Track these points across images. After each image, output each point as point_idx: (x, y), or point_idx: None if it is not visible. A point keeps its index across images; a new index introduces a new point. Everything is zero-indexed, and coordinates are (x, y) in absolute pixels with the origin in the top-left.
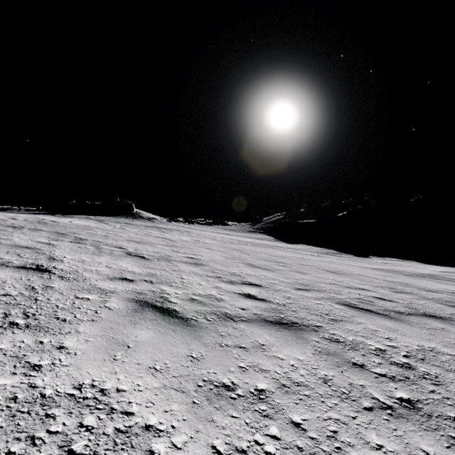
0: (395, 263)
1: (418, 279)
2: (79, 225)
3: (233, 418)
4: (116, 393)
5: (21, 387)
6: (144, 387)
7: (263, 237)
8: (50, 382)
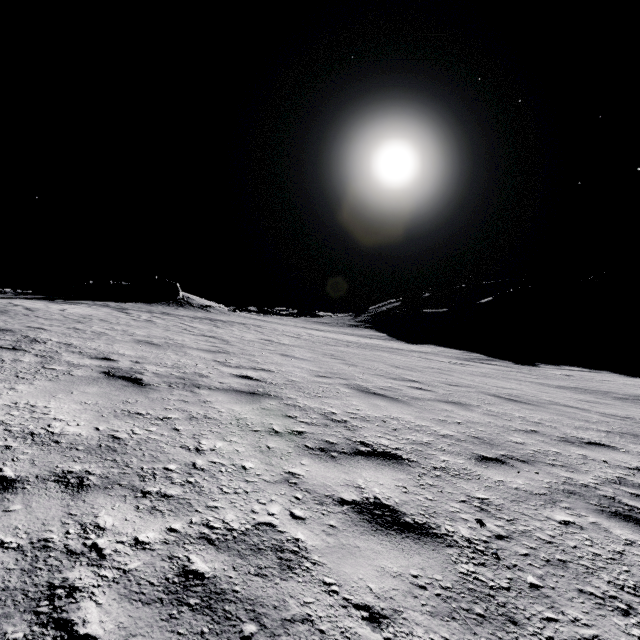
0: (583, 375)
1: None
2: (72, 314)
3: None
4: None
5: None
6: None
7: (371, 334)
8: None
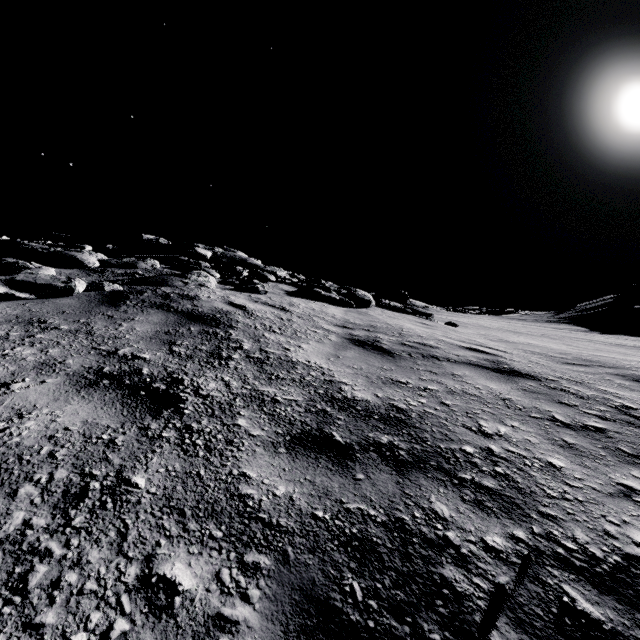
0: None
1: None
2: None
3: None
4: None
5: None
6: None
7: (566, 328)
8: None
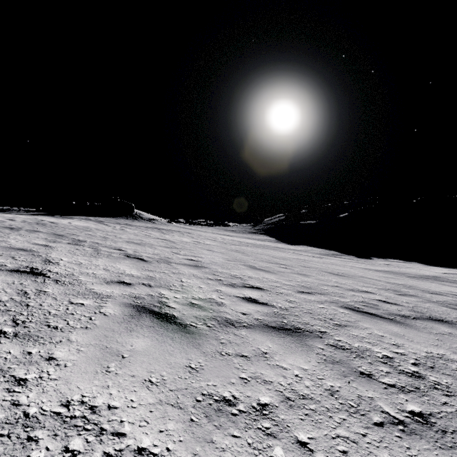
0: (398, 264)
1: (421, 280)
2: (78, 226)
3: (234, 438)
4: (107, 410)
5: (3, 405)
6: (138, 402)
7: (264, 238)
8: (36, 399)
